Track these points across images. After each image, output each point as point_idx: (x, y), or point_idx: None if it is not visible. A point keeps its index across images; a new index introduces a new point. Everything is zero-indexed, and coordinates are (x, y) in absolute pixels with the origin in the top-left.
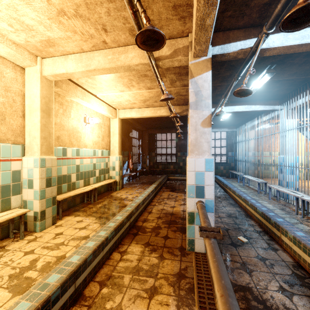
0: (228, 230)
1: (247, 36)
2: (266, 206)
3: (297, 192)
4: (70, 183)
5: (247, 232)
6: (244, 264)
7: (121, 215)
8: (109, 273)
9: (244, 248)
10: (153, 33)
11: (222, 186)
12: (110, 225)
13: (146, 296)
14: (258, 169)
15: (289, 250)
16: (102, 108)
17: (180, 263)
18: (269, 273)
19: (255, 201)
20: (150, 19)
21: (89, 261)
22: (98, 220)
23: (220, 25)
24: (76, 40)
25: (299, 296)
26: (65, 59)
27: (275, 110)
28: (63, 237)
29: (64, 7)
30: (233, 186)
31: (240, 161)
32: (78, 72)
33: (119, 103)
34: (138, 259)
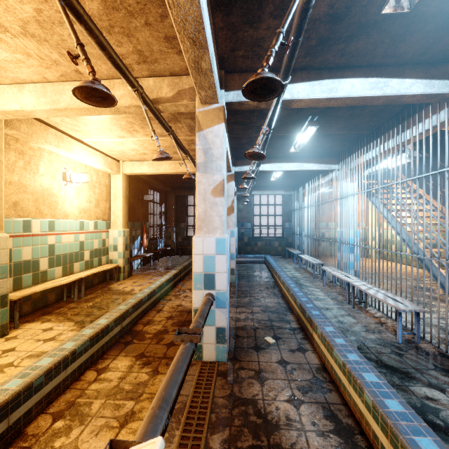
0: (256, 330)
1: None
2: (317, 294)
3: (351, 276)
4: (37, 273)
5: (279, 330)
6: (260, 371)
7: (108, 317)
8: (72, 401)
9: (268, 351)
10: (94, 90)
11: (270, 269)
12: (84, 333)
13: (116, 425)
14: (322, 245)
15: (318, 350)
16: (95, 160)
17: None
18: (285, 381)
19: (299, 289)
20: (138, 49)
21: (37, 386)
22: (78, 326)
23: (234, 65)
24: (32, 65)
25: (308, 404)
26: (19, 90)
27: (332, 170)
28: (14, 355)
29: (4, 21)
30: (281, 269)
31: (299, 234)
32: (40, 111)
33: (122, 153)
34: (121, 377)
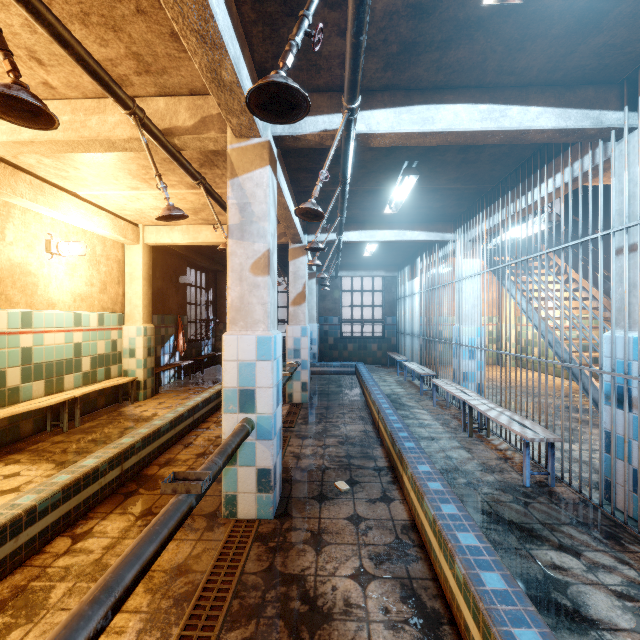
0: (326, 471)
1: (334, 106)
2: (422, 418)
3: (468, 392)
4: (3, 390)
5: (359, 471)
6: (319, 533)
7: (100, 455)
8: (23, 585)
9: (337, 502)
10: (10, 99)
11: (361, 383)
12: (56, 481)
13: None
14: (439, 348)
15: (409, 499)
16: (97, 222)
17: (195, 545)
18: (353, 546)
19: (394, 411)
20: (134, 51)
21: None
22: (59, 470)
23: None
24: None
25: (381, 580)
26: None
27: (447, 241)
28: None
29: None
30: (375, 383)
31: (405, 333)
32: None
33: (140, 212)
34: (108, 546)
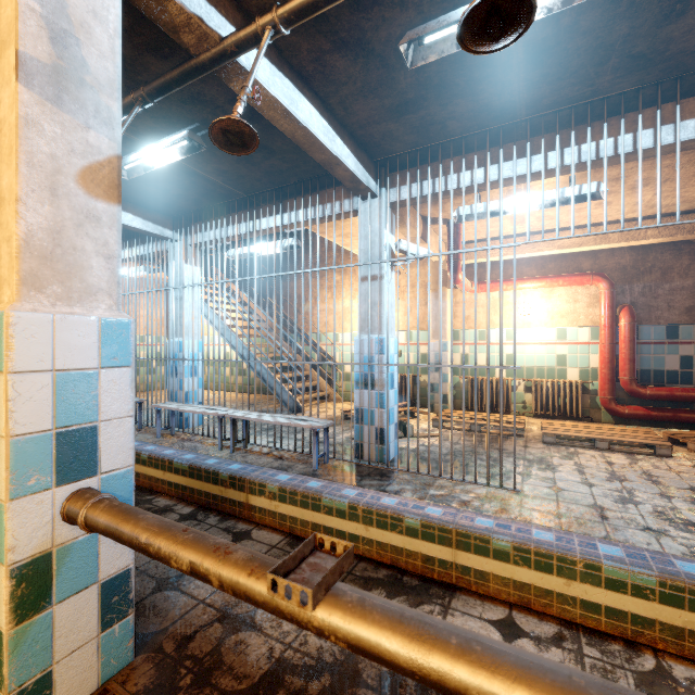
0: None
1: None
2: None
3: (217, 407)
4: None
5: None
6: (226, 614)
7: None
8: None
9: None
10: None
11: None
12: None
13: None
14: None
15: (271, 519)
16: None
17: None
18: None
19: (156, 446)
20: None
21: None
22: None
23: None
24: None
25: None
26: None
27: (165, 238)
28: None
29: None
30: None
31: None
32: None
33: None
34: None
